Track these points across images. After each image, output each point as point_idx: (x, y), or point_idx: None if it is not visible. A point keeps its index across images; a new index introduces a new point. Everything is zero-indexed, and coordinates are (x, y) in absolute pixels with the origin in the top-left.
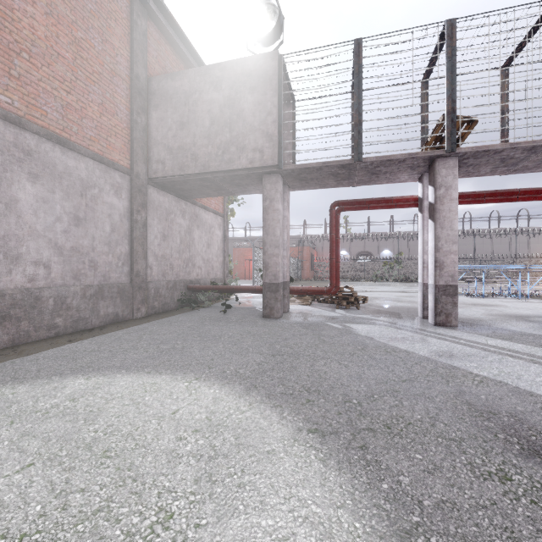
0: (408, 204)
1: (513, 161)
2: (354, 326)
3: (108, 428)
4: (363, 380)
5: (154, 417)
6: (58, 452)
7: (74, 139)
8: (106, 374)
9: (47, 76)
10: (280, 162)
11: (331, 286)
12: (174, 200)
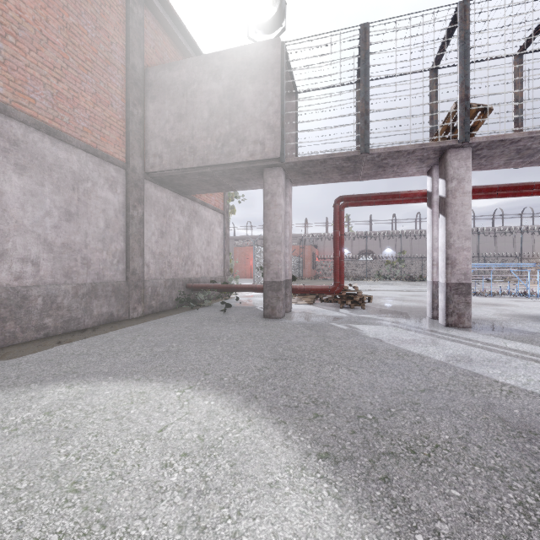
0: (416, 199)
1: (530, 152)
2: (360, 327)
3: (83, 450)
4: (377, 390)
5: (138, 436)
6: (16, 484)
7: (65, 129)
8: (91, 382)
9: (36, 62)
10: (282, 154)
11: (335, 285)
12: (172, 196)
